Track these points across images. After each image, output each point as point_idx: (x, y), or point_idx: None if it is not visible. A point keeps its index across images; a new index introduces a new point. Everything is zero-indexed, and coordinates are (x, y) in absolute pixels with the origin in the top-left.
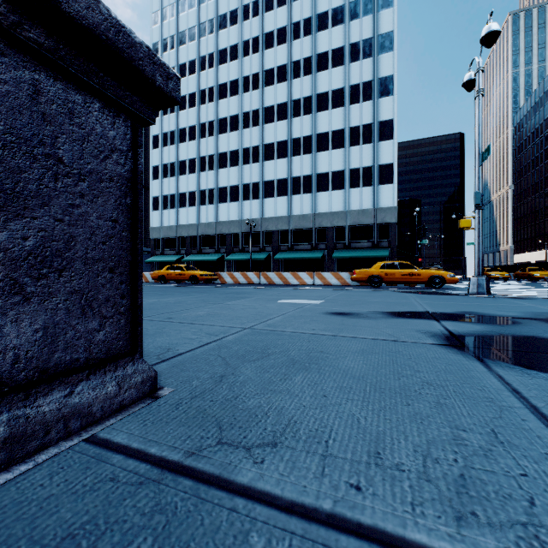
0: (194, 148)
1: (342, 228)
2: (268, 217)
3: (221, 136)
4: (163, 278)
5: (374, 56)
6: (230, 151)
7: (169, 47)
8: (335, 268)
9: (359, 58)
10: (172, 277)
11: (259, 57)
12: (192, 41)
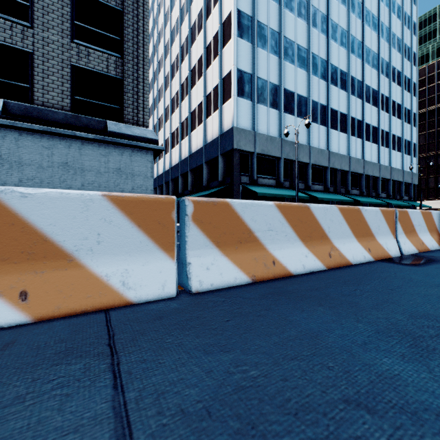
0: (304, 33)
1: (397, 183)
2: (368, 161)
3: (332, 43)
4: None
5: (412, 63)
6: (340, 70)
7: None
8: None
9: (406, 57)
10: None
11: None
12: None
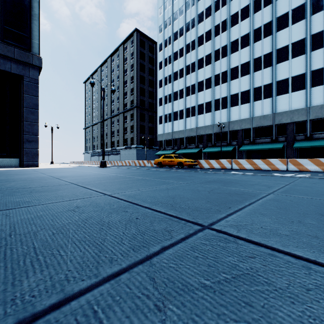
0: (182, 82)
1: (303, 122)
2: (233, 120)
3: (199, 70)
4: (160, 164)
5: None
6: (206, 79)
7: (168, 25)
8: (295, 156)
9: None
10: (166, 163)
11: (226, 8)
12: (181, 16)
